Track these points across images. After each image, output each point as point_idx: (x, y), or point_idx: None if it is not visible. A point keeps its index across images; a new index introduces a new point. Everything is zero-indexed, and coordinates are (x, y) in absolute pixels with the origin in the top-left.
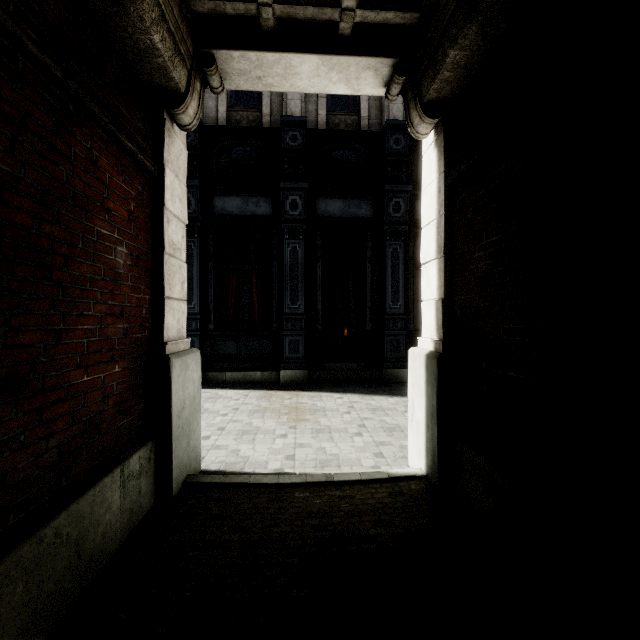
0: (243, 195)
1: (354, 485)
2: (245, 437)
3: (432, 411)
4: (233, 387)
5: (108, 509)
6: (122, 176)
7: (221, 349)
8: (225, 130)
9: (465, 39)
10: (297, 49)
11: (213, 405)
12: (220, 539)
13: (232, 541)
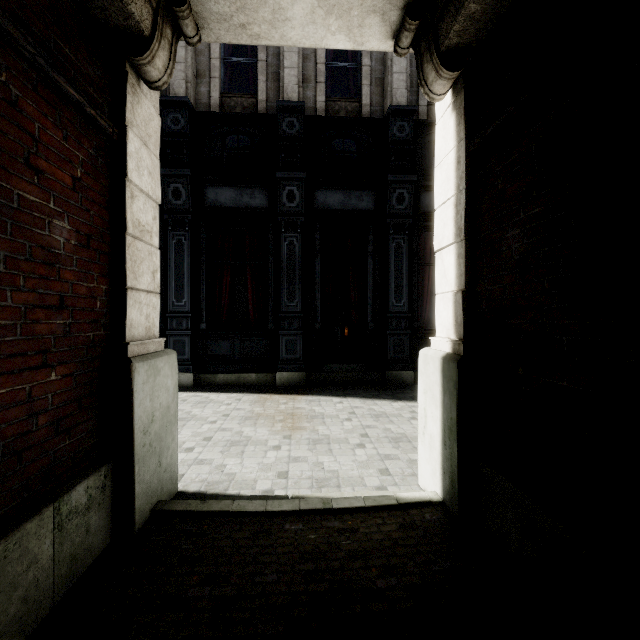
0: (237, 186)
1: (357, 513)
2: (233, 449)
3: (450, 425)
4: (226, 390)
5: (32, 564)
6: (62, 131)
7: (214, 350)
8: (218, 117)
9: None
10: None
11: (202, 411)
12: (186, 594)
13: (201, 598)
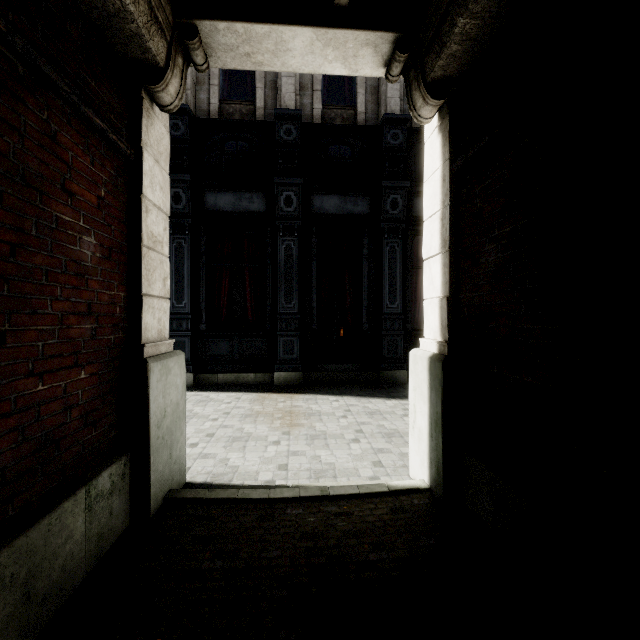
0: (236, 191)
1: (351, 500)
2: (235, 444)
3: (436, 419)
4: (225, 389)
5: (69, 538)
6: (90, 157)
7: (213, 350)
8: (217, 123)
9: (477, 4)
10: (289, 21)
11: (203, 409)
12: (201, 567)
13: (214, 570)
